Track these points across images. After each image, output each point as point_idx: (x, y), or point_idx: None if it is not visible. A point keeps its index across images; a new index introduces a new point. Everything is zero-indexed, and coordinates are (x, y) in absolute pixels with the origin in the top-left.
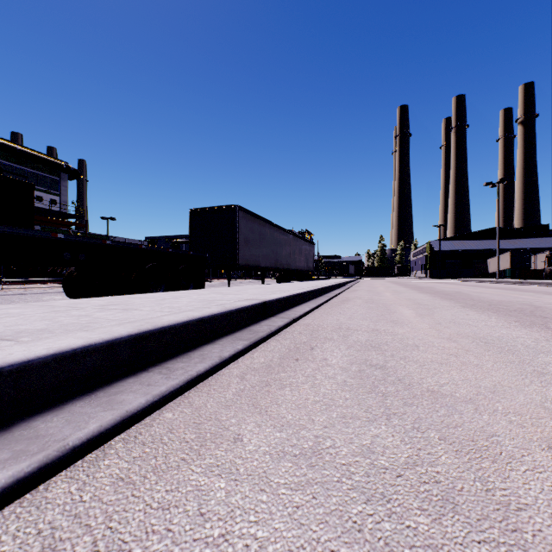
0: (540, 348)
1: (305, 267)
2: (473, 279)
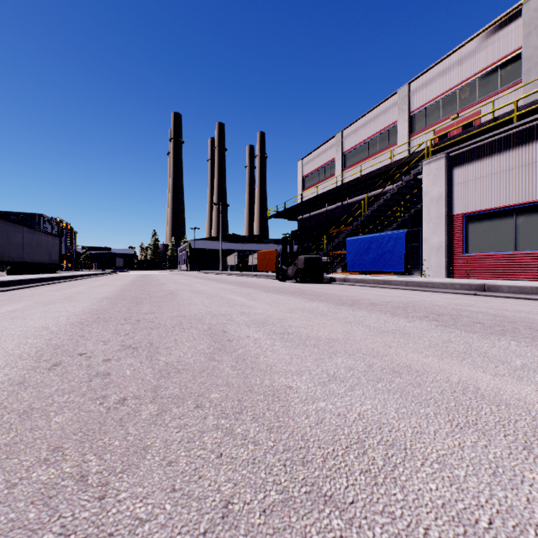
0: (96, 293)
1: (48, 260)
2: (205, 271)
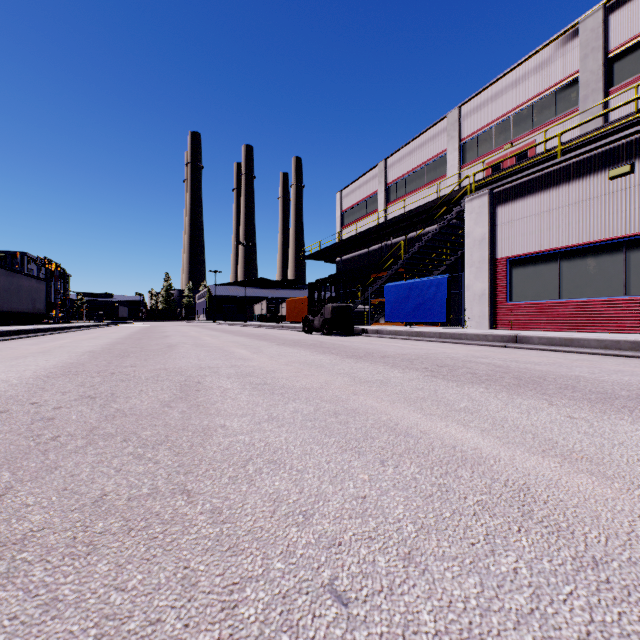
0: (80, 346)
1: (31, 309)
2: (226, 323)
